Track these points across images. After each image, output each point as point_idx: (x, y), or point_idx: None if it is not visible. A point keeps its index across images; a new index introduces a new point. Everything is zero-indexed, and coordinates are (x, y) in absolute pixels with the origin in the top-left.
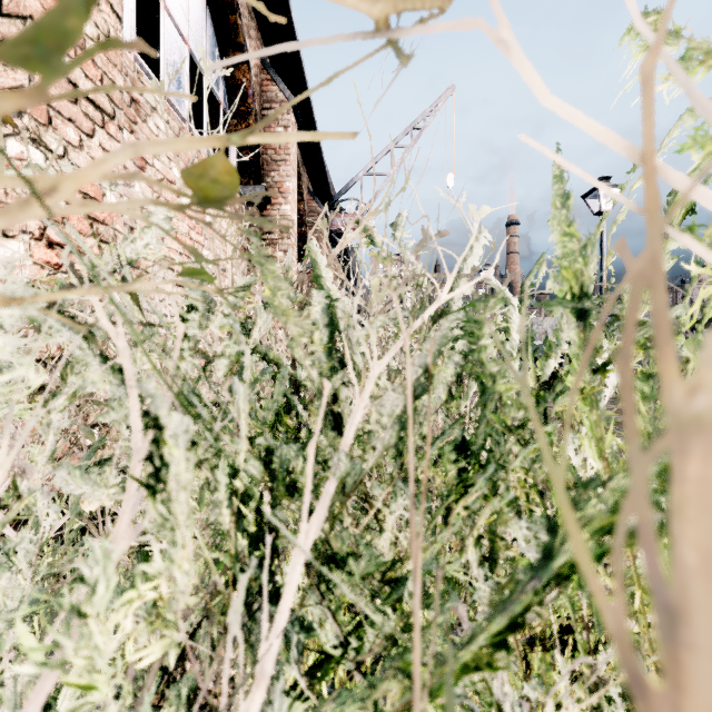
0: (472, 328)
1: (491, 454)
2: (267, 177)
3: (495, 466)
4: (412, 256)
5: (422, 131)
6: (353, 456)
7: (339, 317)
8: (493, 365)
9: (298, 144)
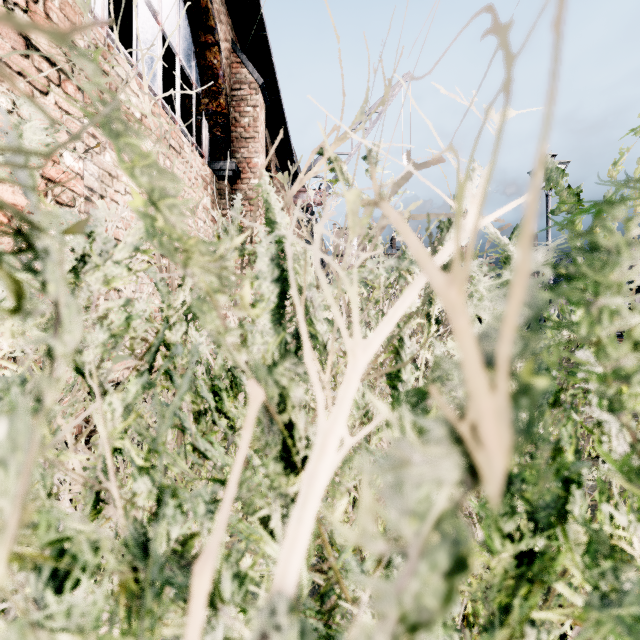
0: (582, 269)
1: (599, 535)
2: (237, 153)
3: (611, 562)
4: (409, 165)
5: (380, 114)
6: None
7: (288, 256)
8: (627, 352)
9: (267, 124)
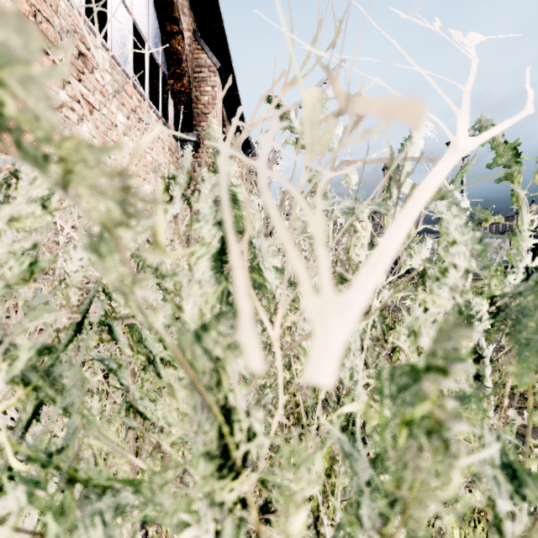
0: None
1: None
2: (198, 126)
3: None
4: (376, 77)
5: None
6: (258, 520)
7: (220, 172)
8: None
9: (224, 103)
